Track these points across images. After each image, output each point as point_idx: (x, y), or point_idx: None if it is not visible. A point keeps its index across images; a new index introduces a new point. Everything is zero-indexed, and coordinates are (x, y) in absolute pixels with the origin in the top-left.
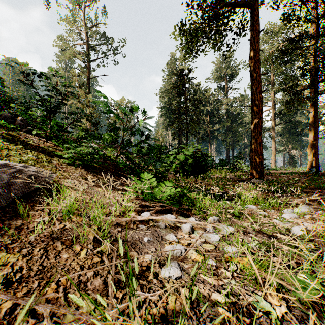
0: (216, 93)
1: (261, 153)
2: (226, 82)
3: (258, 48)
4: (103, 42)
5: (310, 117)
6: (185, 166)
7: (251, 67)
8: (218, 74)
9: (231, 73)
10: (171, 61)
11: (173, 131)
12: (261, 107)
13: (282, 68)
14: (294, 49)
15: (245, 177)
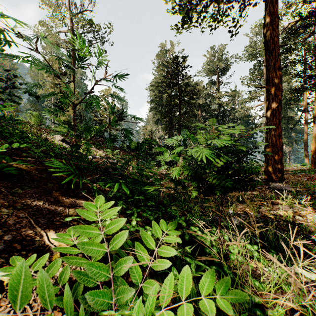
0: (208, 87)
1: (281, 148)
2: (217, 76)
3: (277, 11)
4: (89, 30)
5: (314, 108)
6: (205, 177)
7: (267, 36)
8: (209, 68)
9: (223, 67)
10: (161, 52)
11: (163, 126)
12: (281, 87)
13: (281, 57)
14: (305, 26)
15: (260, 180)
